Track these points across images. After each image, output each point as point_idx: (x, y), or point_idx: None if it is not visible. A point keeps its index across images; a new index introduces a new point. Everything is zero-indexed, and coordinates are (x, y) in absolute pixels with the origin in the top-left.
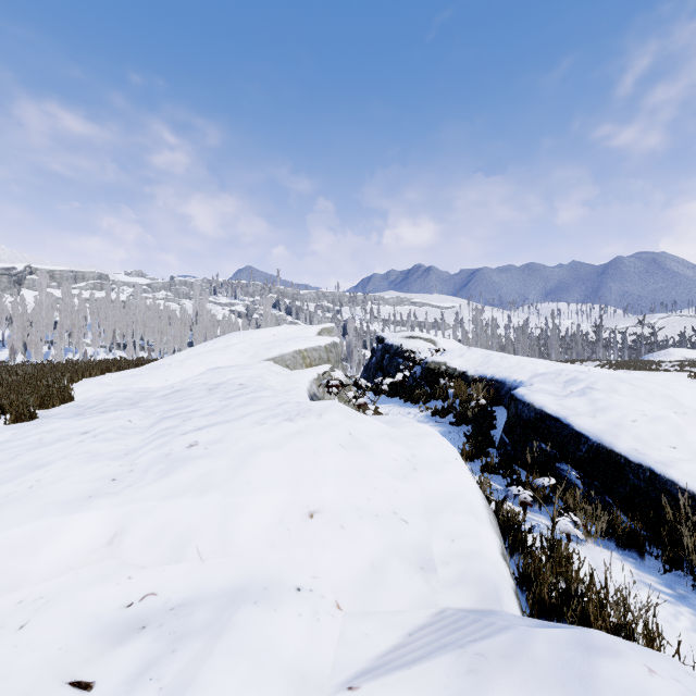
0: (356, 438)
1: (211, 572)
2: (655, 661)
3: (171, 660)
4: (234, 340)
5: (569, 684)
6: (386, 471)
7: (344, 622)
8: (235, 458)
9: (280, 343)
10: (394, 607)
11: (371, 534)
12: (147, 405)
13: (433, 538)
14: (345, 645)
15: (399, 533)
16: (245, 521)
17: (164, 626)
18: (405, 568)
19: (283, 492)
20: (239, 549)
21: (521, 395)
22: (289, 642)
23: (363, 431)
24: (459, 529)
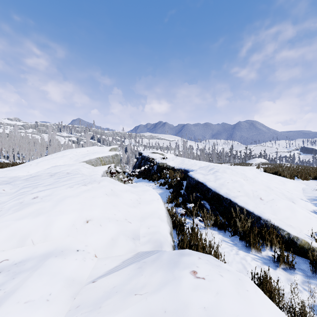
0: (114, 191)
1: (37, 248)
2: (203, 256)
3: (11, 282)
4: (67, 153)
5: (170, 265)
6: (126, 204)
7: (97, 261)
8: (55, 201)
9: (90, 154)
10: (119, 254)
11: (113, 227)
12: (15, 183)
13: (141, 228)
14: (95, 269)
15: (126, 226)
16: (56, 226)
17: (10, 271)
18: (125, 238)
19: (75, 213)
20: (53, 238)
21: (191, 174)
22: (69, 268)
23: (118, 188)
24: (152, 224)
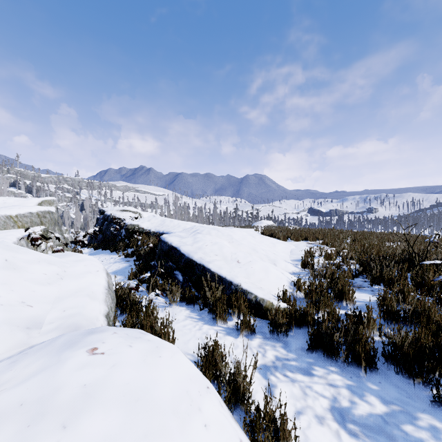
0: (11, 263)
1: None
2: (125, 331)
3: None
4: None
5: (62, 348)
6: (32, 281)
7: None
8: None
9: None
10: None
11: None
12: None
13: (51, 312)
14: None
15: (19, 312)
16: None
17: None
18: (10, 329)
19: None
20: None
21: (164, 238)
22: None
23: (22, 258)
24: (73, 304)
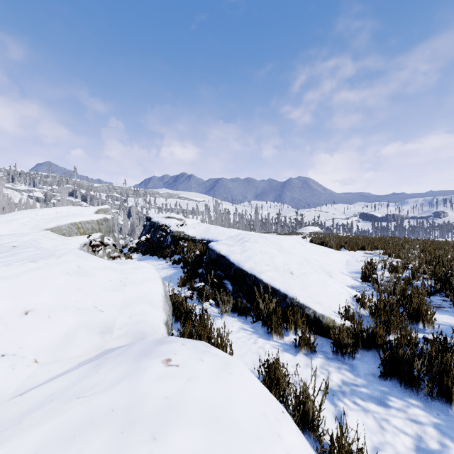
0: (83, 269)
1: None
2: (191, 342)
3: None
4: (19, 216)
5: (139, 356)
6: (100, 287)
7: (37, 368)
8: None
9: (59, 217)
10: (76, 354)
11: (69, 318)
12: None
13: (119, 318)
14: (31, 378)
15: (94, 317)
16: None
17: None
18: (88, 333)
19: (6, 302)
20: None
21: (211, 246)
22: None
23: (91, 265)
24: (137, 311)
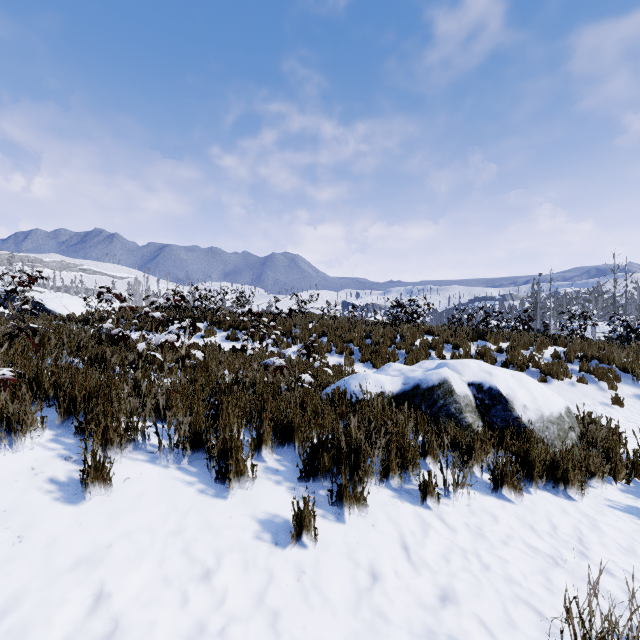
0: None
1: None
2: None
3: None
4: None
5: None
6: None
7: None
8: None
9: None
10: None
11: None
12: None
13: None
14: None
15: None
16: None
17: None
18: None
19: None
20: None
21: (35, 299)
22: None
23: None
24: None
